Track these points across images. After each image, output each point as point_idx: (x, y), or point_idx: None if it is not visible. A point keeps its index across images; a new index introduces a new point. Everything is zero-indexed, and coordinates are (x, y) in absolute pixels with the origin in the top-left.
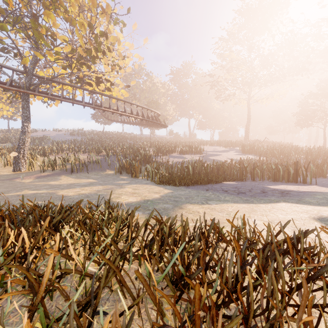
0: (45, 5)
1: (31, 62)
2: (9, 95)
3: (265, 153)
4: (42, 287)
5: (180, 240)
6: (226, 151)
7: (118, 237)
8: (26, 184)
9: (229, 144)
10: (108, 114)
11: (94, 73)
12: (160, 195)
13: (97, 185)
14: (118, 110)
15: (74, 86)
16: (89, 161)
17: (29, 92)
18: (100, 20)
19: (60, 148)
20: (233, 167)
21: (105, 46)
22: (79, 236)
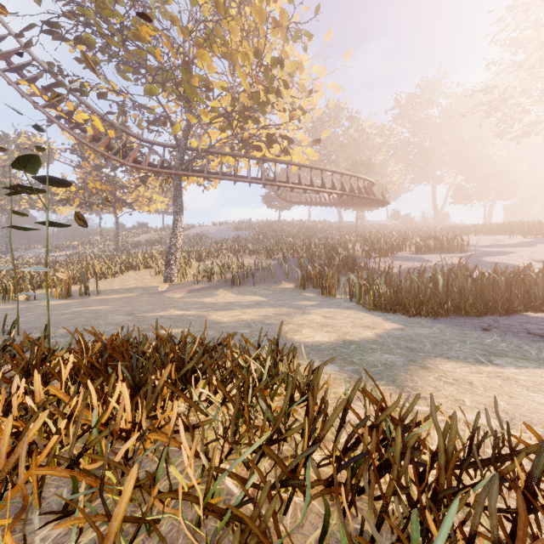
0: (198, 44)
1: (183, 131)
2: (162, 180)
3: None
4: (107, 542)
5: (432, 464)
6: (528, 244)
7: (287, 418)
8: (175, 300)
9: (535, 229)
10: (286, 193)
11: (263, 128)
12: (375, 333)
13: (266, 306)
14: (301, 184)
15: (236, 155)
16: (258, 268)
17: (181, 173)
18: (272, 42)
19: (220, 249)
20: None
21: (280, 82)
22: (220, 403)
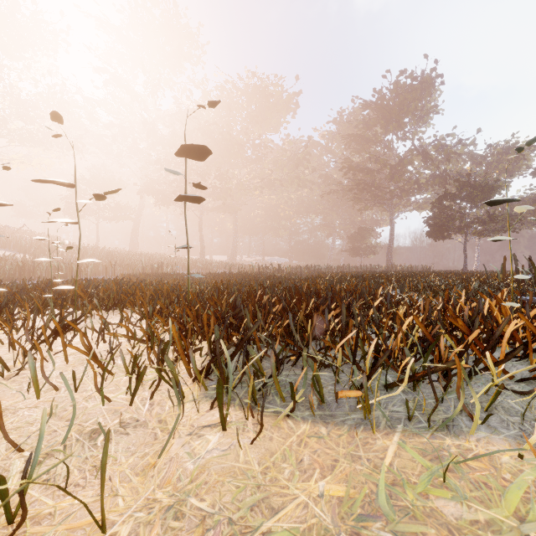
0: None
1: None
2: None
3: (29, 249)
4: None
5: None
6: None
7: None
8: None
9: None
10: None
11: None
12: None
13: None
14: None
15: None
16: None
17: None
18: None
19: None
20: (6, 265)
21: None
22: None
